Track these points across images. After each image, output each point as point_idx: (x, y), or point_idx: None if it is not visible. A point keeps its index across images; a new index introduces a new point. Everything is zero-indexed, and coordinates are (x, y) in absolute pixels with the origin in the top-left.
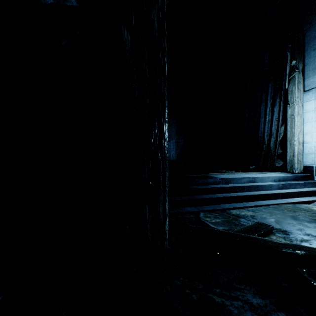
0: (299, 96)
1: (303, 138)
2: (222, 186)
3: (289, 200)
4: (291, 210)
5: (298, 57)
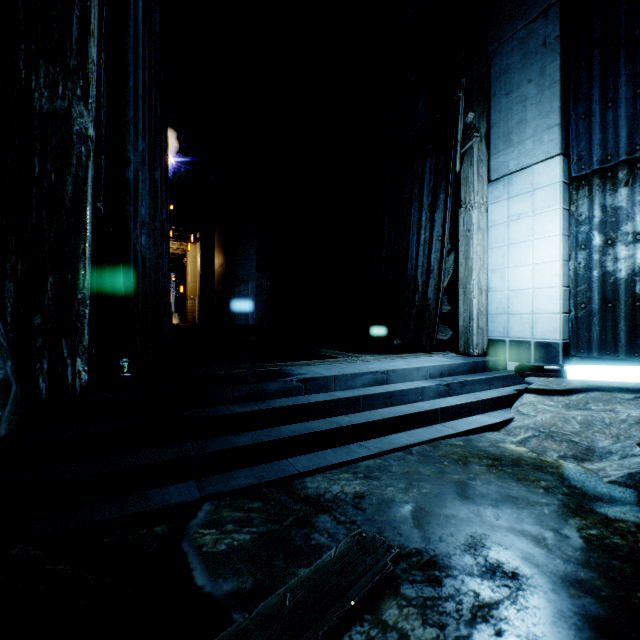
0: (481, 190)
1: (489, 280)
2: (300, 403)
3: (458, 424)
4: (458, 460)
5: (479, 106)
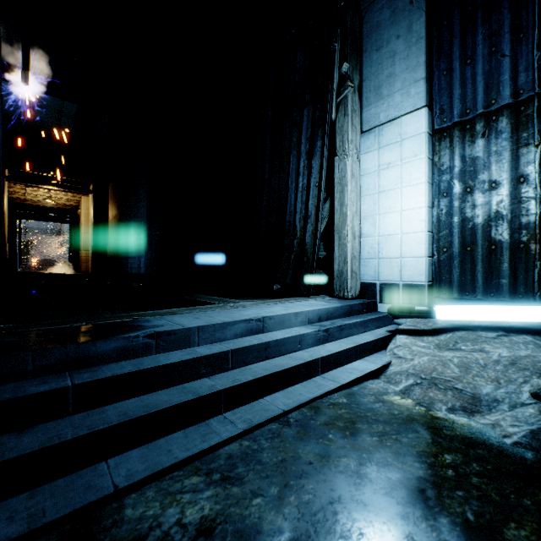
0: (354, 139)
1: (361, 226)
2: (141, 369)
3: (339, 374)
4: (345, 429)
5: (353, 58)
